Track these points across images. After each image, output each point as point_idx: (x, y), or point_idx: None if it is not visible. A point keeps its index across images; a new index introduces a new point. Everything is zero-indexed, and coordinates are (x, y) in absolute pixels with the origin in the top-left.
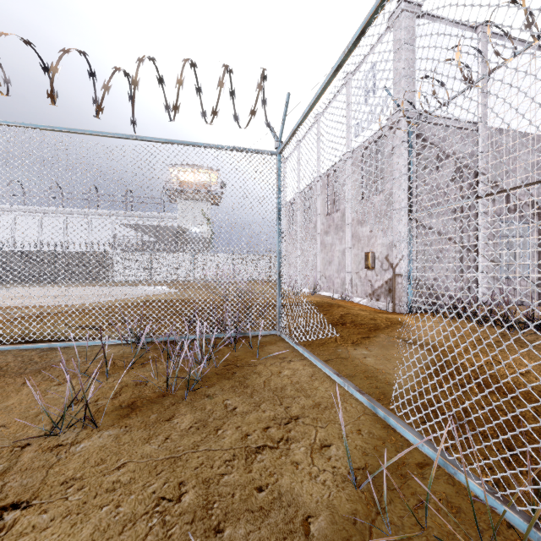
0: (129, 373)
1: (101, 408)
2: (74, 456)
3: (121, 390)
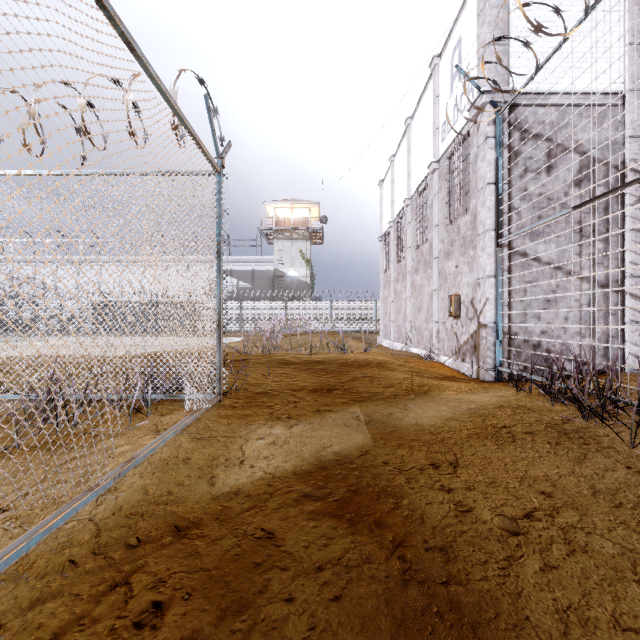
0: None
1: None
2: None
3: None
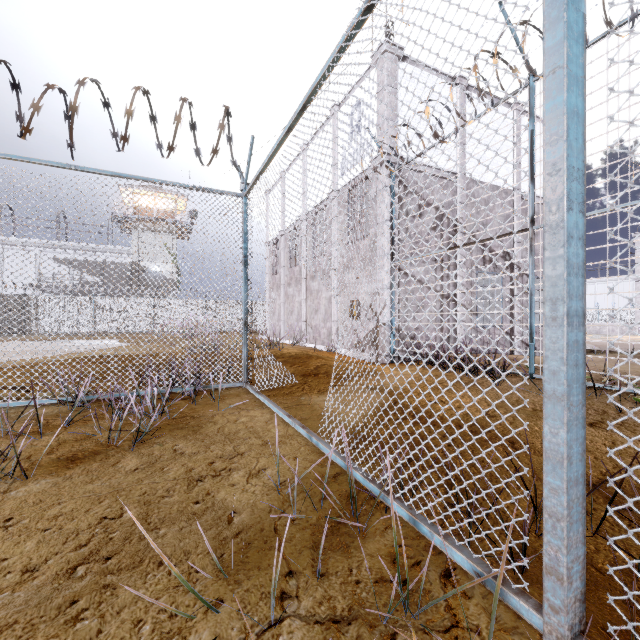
0: (67, 430)
1: (36, 462)
2: (9, 501)
3: (58, 446)
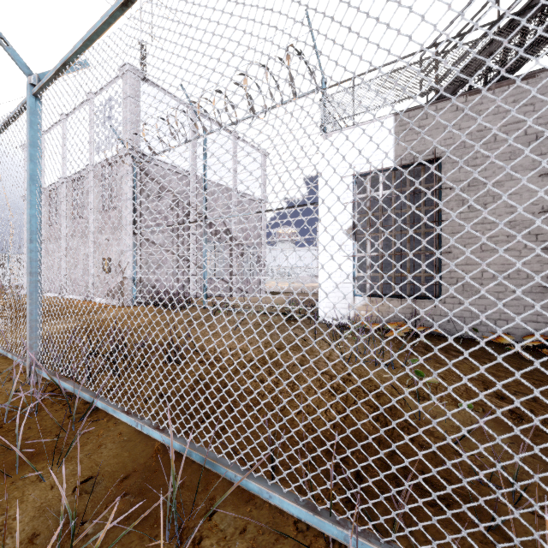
0: None
1: None
2: None
3: None
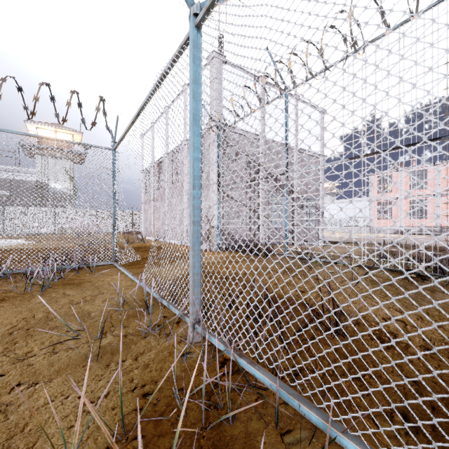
0: None
1: None
2: None
3: None
